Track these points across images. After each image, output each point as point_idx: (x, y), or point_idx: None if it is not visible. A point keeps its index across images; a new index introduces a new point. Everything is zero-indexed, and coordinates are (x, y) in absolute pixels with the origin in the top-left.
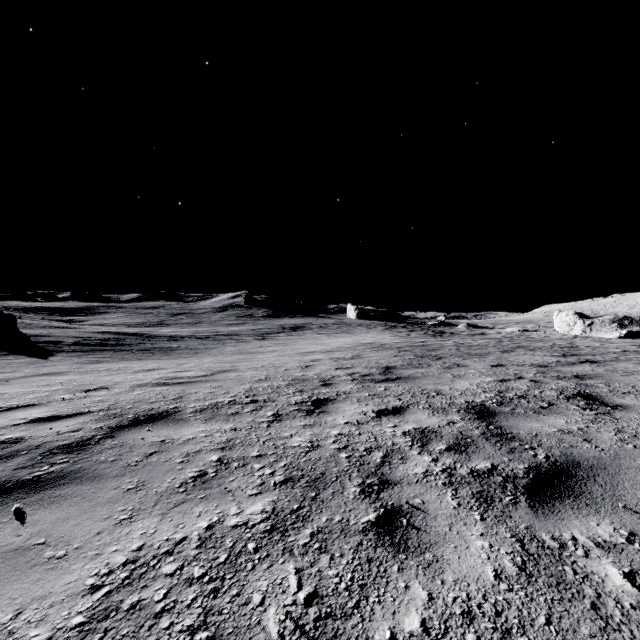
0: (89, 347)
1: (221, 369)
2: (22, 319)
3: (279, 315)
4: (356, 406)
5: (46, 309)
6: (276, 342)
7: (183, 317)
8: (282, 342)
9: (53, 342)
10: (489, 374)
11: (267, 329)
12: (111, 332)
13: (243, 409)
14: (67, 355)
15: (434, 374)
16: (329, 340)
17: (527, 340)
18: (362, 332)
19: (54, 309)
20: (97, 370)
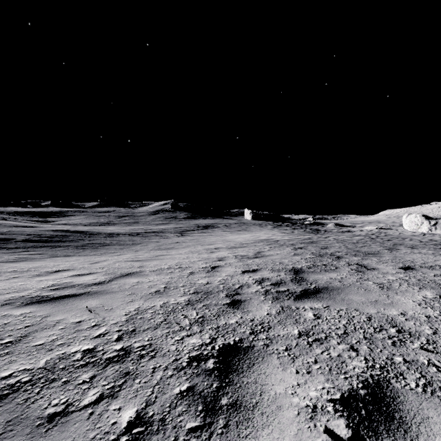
0: (33, 243)
1: (126, 271)
2: (8, 220)
3: (195, 217)
4: (293, 378)
5: (30, 213)
6: (191, 238)
7: (126, 218)
8: (195, 238)
9: (5, 239)
10: (417, 283)
11: (186, 227)
12: (62, 230)
13: (87, 390)
14: (4, 252)
15: (354, 282)
16: (232, 236)
17: (391, 237)
18: (257, 230)
19: (36, 213)
20: (4, 271)
